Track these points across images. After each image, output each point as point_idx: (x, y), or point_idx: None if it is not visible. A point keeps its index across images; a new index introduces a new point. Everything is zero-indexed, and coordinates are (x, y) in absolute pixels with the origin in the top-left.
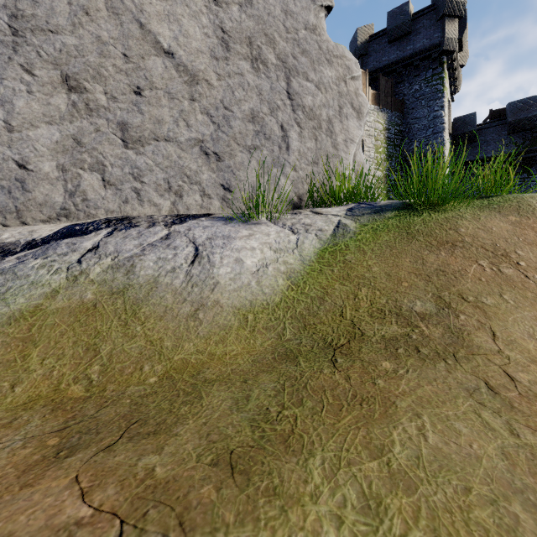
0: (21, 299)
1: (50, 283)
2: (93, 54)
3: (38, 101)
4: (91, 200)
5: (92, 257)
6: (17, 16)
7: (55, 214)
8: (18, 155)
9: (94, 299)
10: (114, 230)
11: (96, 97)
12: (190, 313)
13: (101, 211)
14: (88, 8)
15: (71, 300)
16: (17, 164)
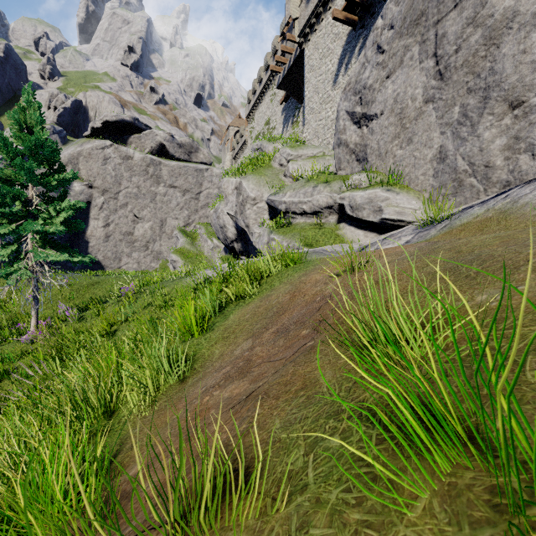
0: (465, 220)
1: (477, 213)
2: (528, 75)
3: (495, 127)
4: (523, 171)
5: (501, 200)
6: (485, 89)
7: (502, 186)
8: (484, 161)
9: (491, 216)
10: (526, 184)
11: (529, 103)
12: (535, 214)
13: (529, 176)
14: (525, 49)
15: (482, 218)
16: (484, 166)
